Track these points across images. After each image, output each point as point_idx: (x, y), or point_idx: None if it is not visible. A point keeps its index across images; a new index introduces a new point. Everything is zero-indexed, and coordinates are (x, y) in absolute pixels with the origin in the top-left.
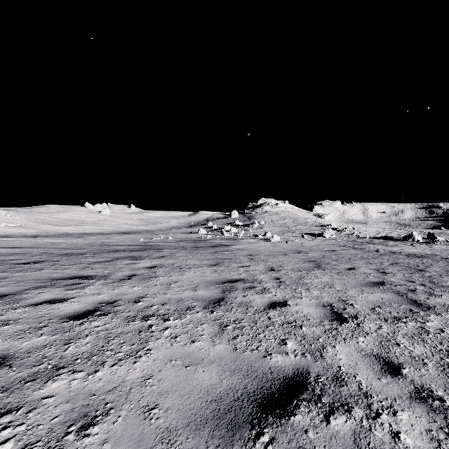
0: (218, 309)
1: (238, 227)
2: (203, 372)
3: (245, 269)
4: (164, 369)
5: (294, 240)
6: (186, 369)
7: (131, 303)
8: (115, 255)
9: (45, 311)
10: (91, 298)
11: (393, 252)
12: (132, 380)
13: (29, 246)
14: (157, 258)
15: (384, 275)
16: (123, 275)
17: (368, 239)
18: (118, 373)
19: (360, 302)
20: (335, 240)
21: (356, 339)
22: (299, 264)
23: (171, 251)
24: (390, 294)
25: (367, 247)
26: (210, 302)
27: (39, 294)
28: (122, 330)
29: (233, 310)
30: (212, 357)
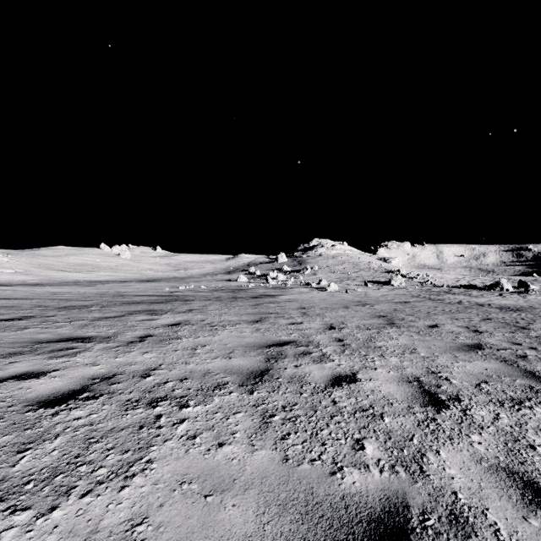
0: (260, 386)
1: (287, 274)
2: (232, 509)
3: (296, 326)
4: (169, 502)
5: (355, 289)
6: (206, 501)
7: (137, 378)
8: (129, 308)
9: (7, 393)
10: (81, 371)
11: (480, 304)
12: (110, 528)
13: (21, 297)
14: (183, 312)
15: (478, 335)
16: (133, 336)
17: (446, 288)
18: (89, 512)
19: (458, 374)
20: (406, 289)
21: (467, 437)
22: (365, 319)
23: (202, 303)
24: (495, 362)
25: (446, 298)
26: (249, 376)
27: (9, 364)
28: (114, 424)
29: (281, 389)
30: (250, 475)
